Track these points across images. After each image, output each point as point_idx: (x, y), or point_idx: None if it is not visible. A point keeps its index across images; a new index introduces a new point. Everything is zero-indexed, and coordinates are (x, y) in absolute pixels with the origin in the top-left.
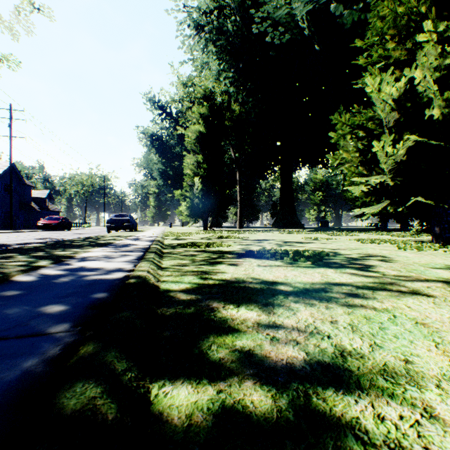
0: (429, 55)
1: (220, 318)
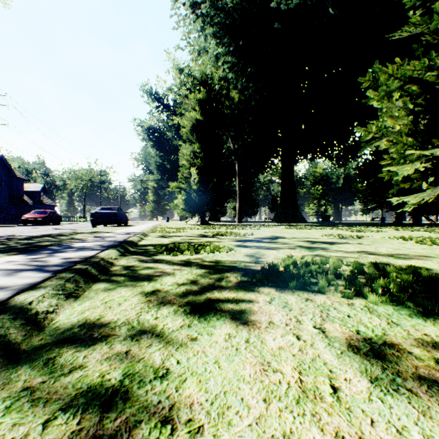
0: None
1: None
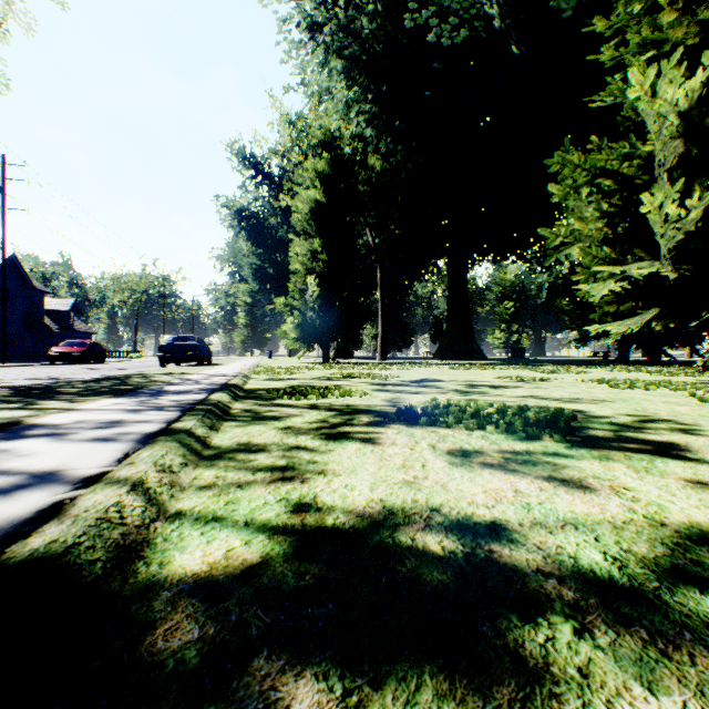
0: None
1: None
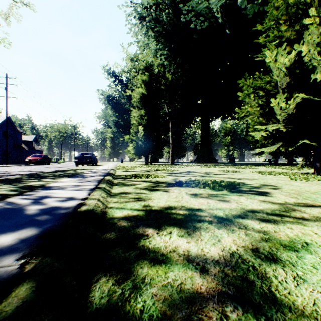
0: (313, 34)
1: (154, 246)
